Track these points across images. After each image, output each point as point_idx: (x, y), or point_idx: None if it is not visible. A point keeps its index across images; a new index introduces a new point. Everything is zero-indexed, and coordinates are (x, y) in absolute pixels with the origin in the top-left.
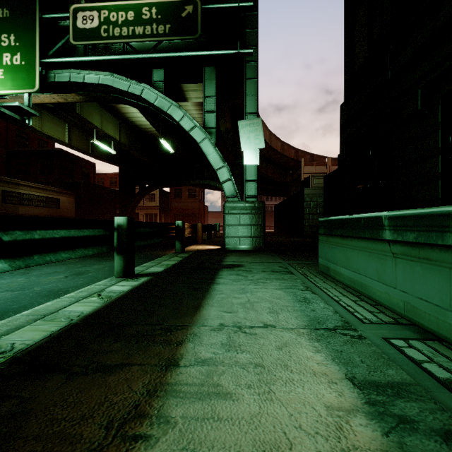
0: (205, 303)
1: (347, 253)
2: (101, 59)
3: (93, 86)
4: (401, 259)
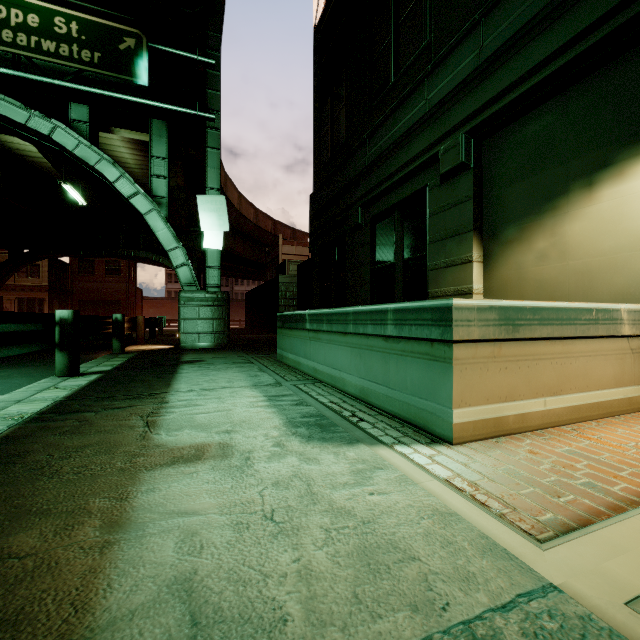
0: (174, 383)
1: (292, 341)
2: None
3: None
4: (312, 341)
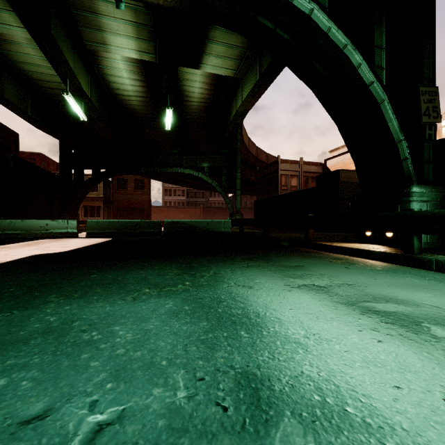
0: None
1: None
2: None
3: None
4: None
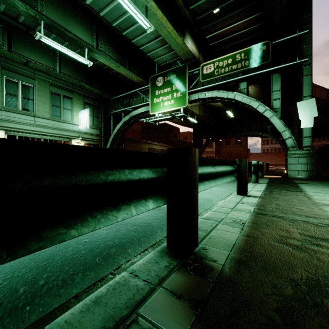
0: (302, 189)
1: None
2: (214, 85)
3: (209, 98)
4: None
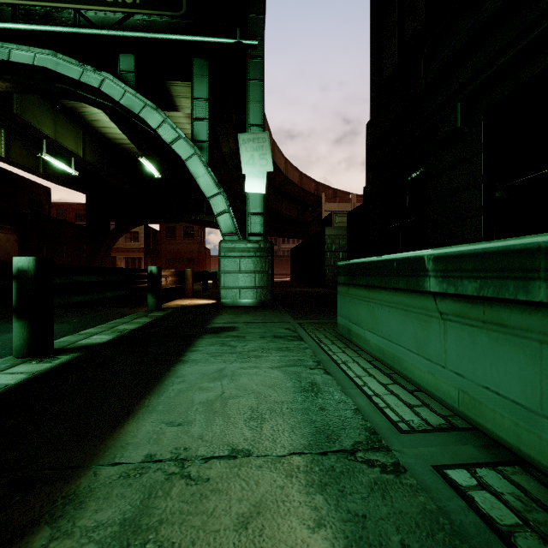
0: (143, 404)
1: (375, 310)
2: (36, 29)
3: (25, 68)
4: (454, 323)
